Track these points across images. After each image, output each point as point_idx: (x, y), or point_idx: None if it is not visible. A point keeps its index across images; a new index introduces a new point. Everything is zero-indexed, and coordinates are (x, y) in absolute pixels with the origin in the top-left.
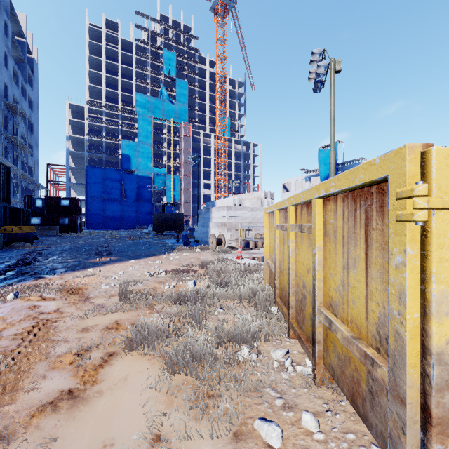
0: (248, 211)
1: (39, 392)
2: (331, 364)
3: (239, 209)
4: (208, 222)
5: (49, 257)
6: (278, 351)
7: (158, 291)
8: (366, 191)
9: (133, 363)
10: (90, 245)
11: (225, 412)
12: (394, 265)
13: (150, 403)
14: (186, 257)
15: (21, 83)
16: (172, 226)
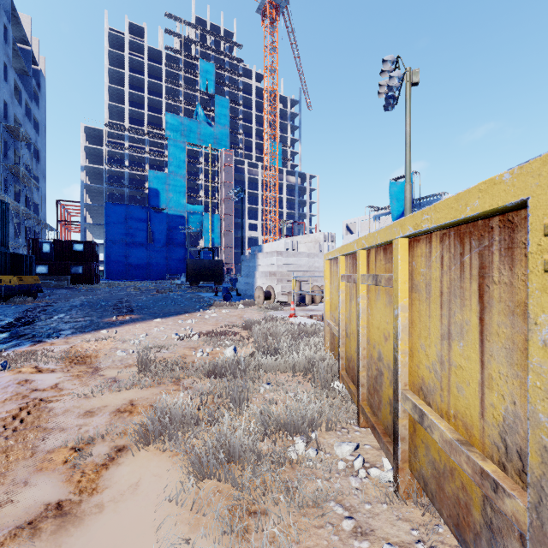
0: (304, 257)
1: (15, 507)
2: (422, 472)
3: (292, 255)
4: (254, 271)
5: (55, 314)
6: (345, 445)
7: (189, 360)
8: (481, 226)
9: (149, 462)
10: (107, 299)
11: (272, 540)
12: (541, 341)
13: (168, 522)
14: (225, 314)
15: (25, 100)
16: (209, 276)
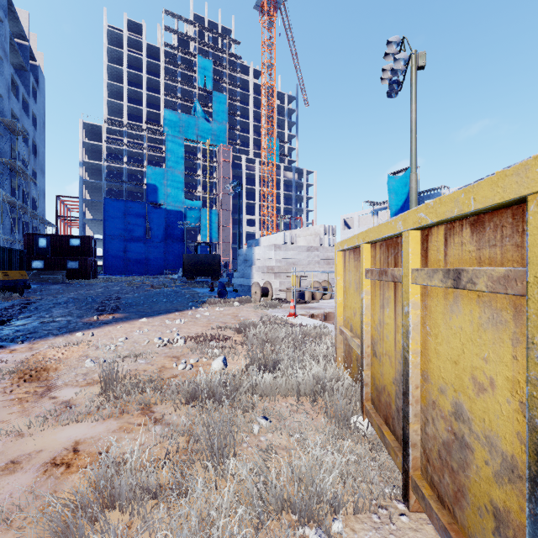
0: (303, 251)
1: None
2: None
3: (291, 249)
4: (251, 266)
5: (34, 313)
6: None
7: (167, 374)
8: None
9: None
10: (97, 295)
11: None
12: None
13: None
14: (219, 313)
15: (22, 95)
16: (206, 271)
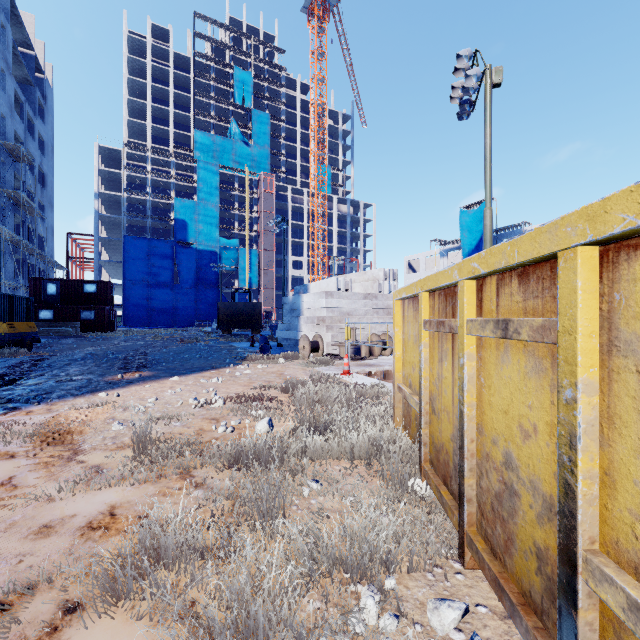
0: (359, 300)
1: None
2: None
3: (345, 296)
4: (298, 317)
5: (48, 371)
6: (445, 608)
7: (206, 437)
8: None
9: (112, 639)
10: (119, 351)
11: None
12: None
13: None
14: (262, 371)
15: (27, 114)
16: (245, 322)
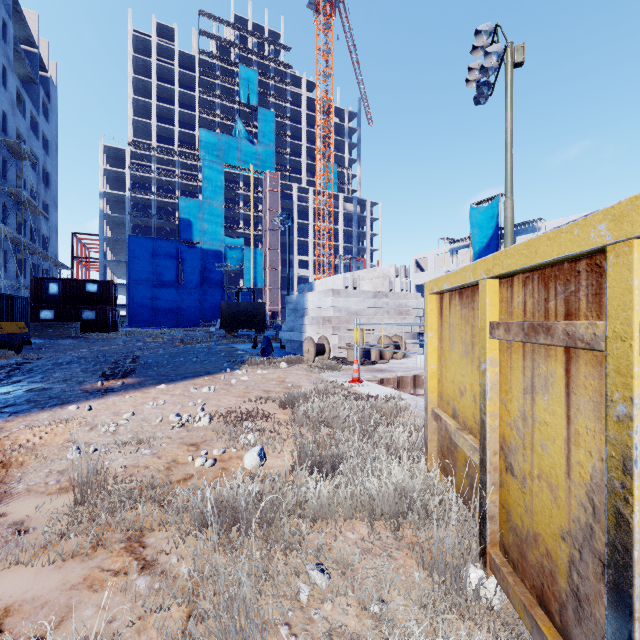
0: (368, 298)
1: None
2: None
3: (353, 295)
4: (302, 317)
5: (27, 376)
6: None
7: (178, 474)
8: None
9: None
10: (113, 353)
11: None
12: None
13: None
14: (261, 377)
15: (30, 112)
16: (249, 322)
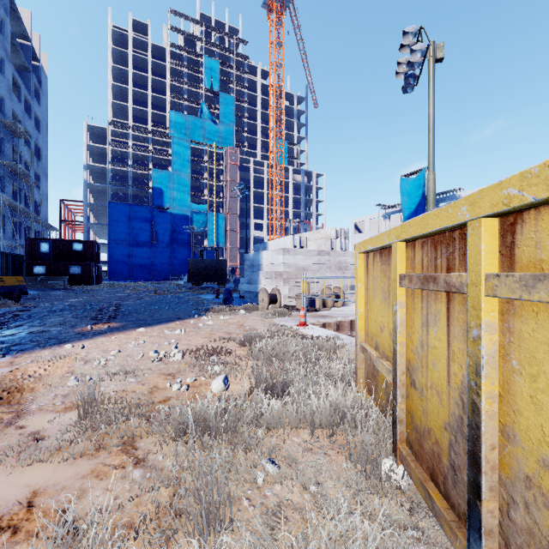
0: (313, 256)
1: None
2: None
3: (301, 253)
4: (258, 272)
5: (27, 321)
6: None
7: (159, 397)
8: None
9: None
10: (97, 302)
11: None
12: None
13: None
14: (223, 322)
15: (24, 96)
16: (212, 276)
